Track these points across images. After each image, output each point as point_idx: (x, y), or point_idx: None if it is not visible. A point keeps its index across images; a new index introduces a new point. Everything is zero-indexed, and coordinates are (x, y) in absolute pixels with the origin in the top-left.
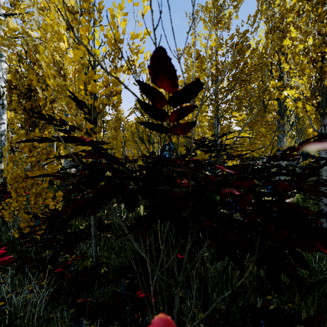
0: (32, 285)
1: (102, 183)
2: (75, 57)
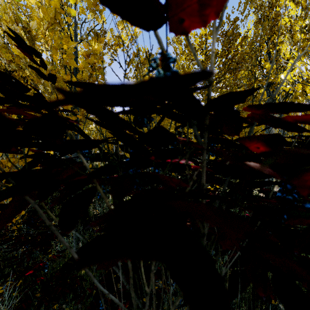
0: (3, 288)
1: None
2: (45, 18)
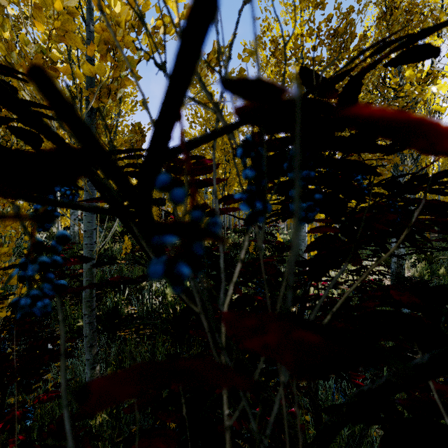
0: None
1: (128, 250)
2: None
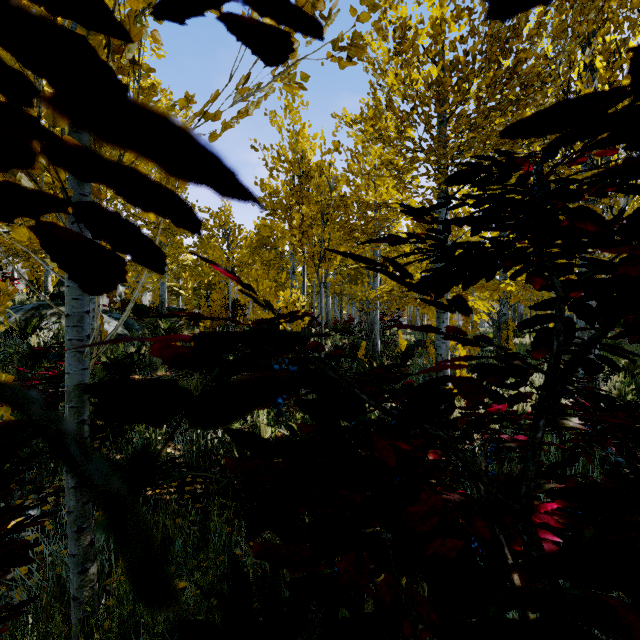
0: None
1: None
2: None
